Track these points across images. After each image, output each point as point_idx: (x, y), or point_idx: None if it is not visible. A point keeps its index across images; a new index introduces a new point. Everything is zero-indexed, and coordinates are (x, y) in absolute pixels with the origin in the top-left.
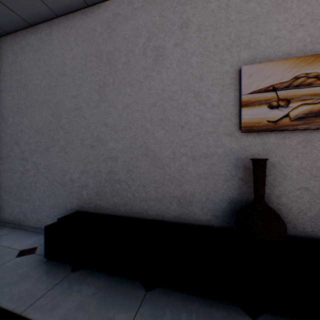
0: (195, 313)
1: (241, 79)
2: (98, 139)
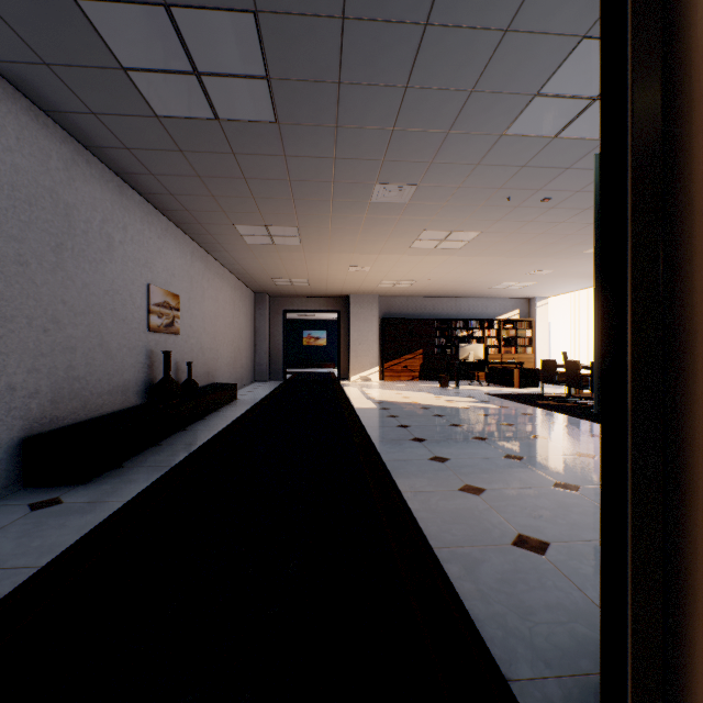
0: (183, 437)
1: (150, 293)
2: (56, 320)
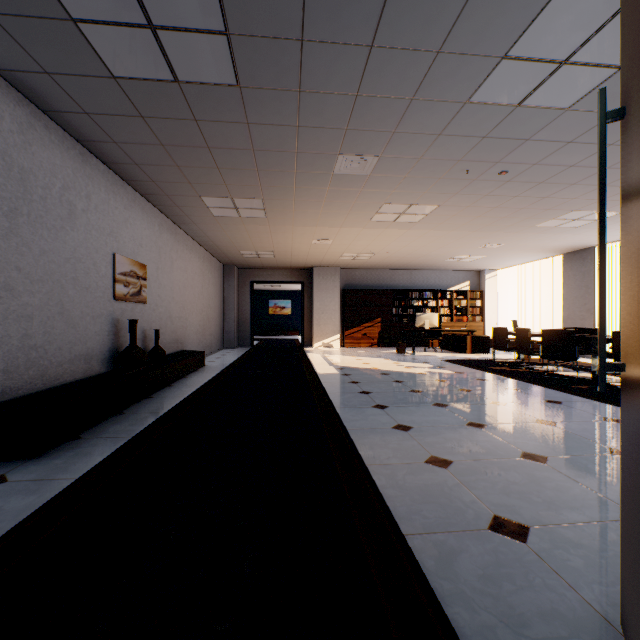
0: (148, 404)
1: (115, 262)
2: (8, 287)
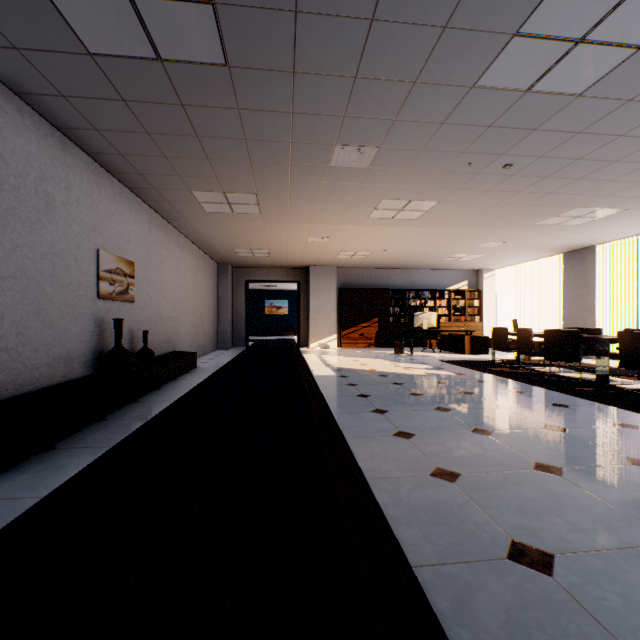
0: (133, 409)
1: (99, 259)
2: None
